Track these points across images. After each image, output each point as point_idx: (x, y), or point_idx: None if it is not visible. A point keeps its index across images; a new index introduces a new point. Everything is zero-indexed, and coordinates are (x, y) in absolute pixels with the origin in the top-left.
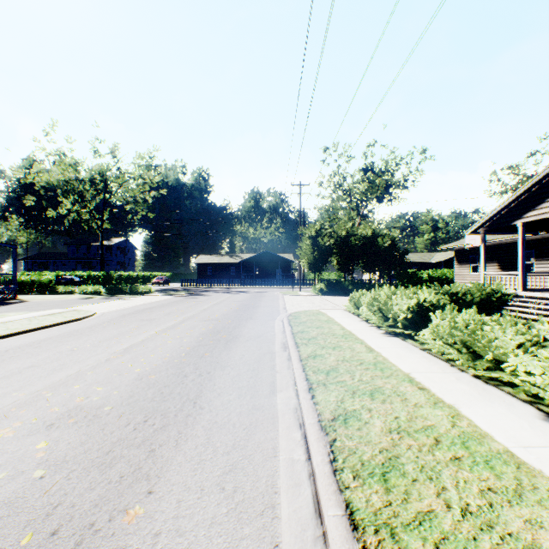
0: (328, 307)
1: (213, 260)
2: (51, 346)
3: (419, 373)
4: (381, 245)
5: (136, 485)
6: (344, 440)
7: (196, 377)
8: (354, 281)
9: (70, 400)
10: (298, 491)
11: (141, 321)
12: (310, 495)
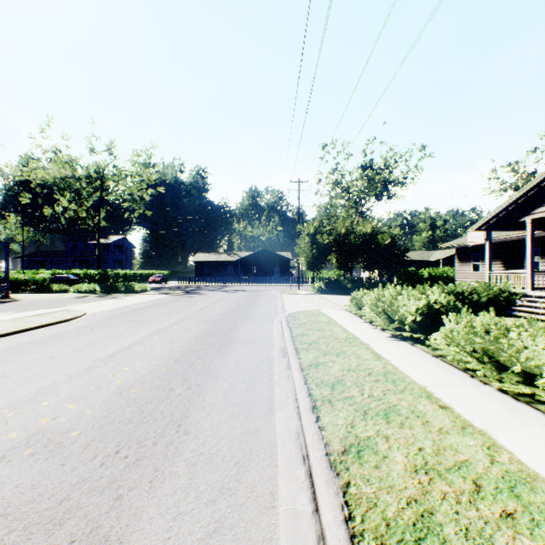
0: (327, 307)
1: (210, 258)
2: (29, 351)
3: (436, 386)
4: (381, 243)
5: None
6: (360, 484)
7: (183, 390)
8: (354, 280)
9: (33, 421)
10: None
11: (133, 322)
12: None
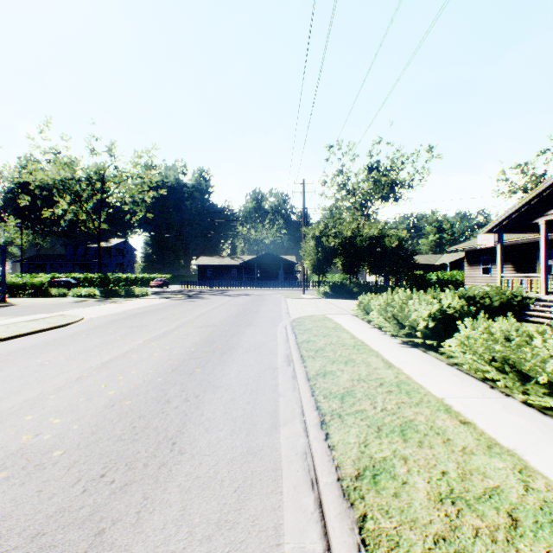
0: (333, 311)
1: (213, 262)
2: (19, 359)
3: (454, 398)
4: (388, 246)
5: None
6: (378, 518)
7: (180, 402)
8: (360, 284)
9: (13, 439)
10: None
11: (131, 327)
12: None
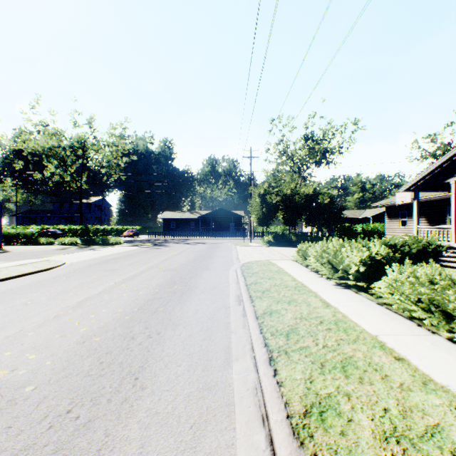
0: (276, 257)
1: (176, 215)
2: (6, 299)
3: (387, 336)
4: (321, 202)
5: None
6: None
7: (143, 339)
8: (298, 234)
9: None
10: None
11: (105, 271)
12: None
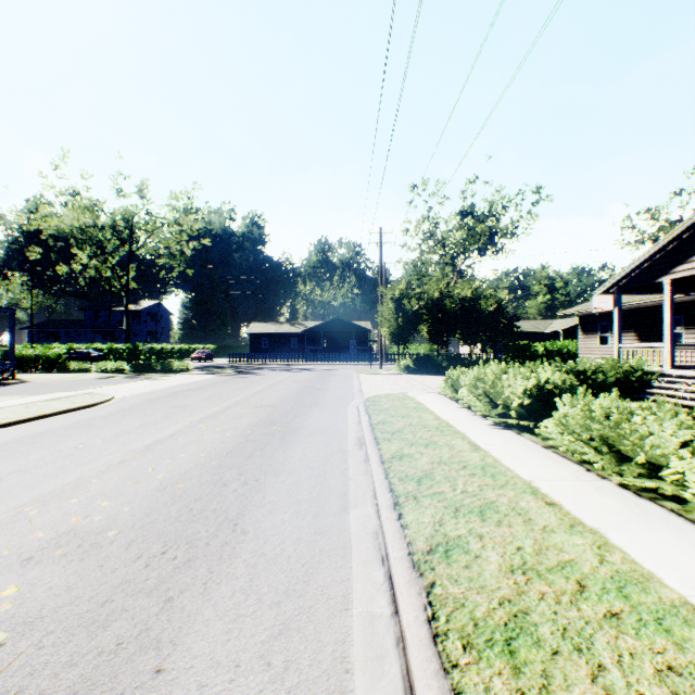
0: (416, 389)
1: (269, 329)
2: (48, 442)
3: (544, 481)
4: (484, 310)
5: (139, 659)
6: (446, 585)
7: (239, 486)
8: (450, 356)
9: (62, 520)
10: (380, 669)
11: (173, 408)
12: (398, 675)
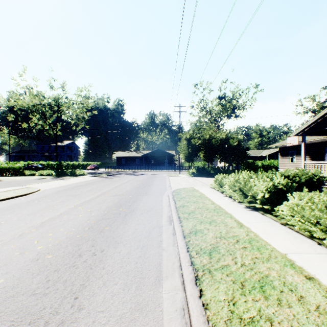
0: (199, 185)
1: (125, 154)
2: None
3: (294, 254)
4: (231, 144)
5: None
6: None
7: (88, 256)
8: (214, 168)
9: None
10: None
11: (68, 196)
12: None
